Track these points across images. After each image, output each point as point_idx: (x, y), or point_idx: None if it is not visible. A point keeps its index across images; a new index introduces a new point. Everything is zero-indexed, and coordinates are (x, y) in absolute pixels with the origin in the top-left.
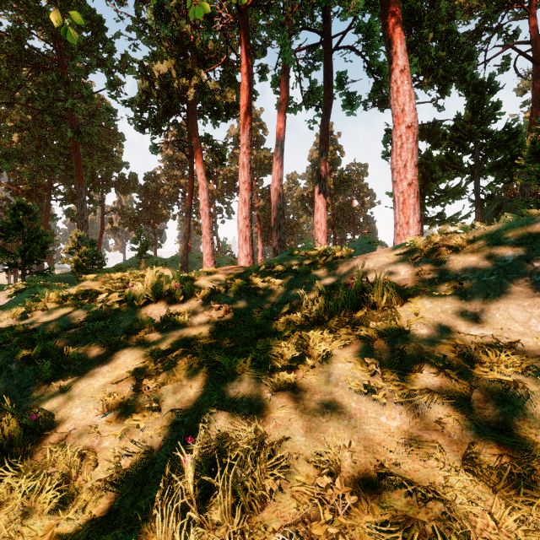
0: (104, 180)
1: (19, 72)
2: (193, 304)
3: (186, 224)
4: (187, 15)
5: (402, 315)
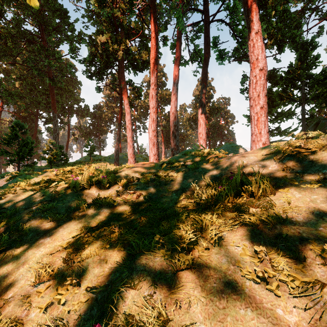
0: (69, 109)
1: (18, 44)
2: (115, 189)
3: (117, 136)
4: (118, 6)
5: (277, 202)
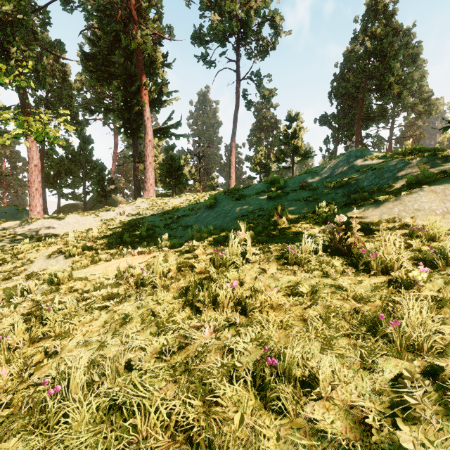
0: None
1: None
2: None
3: None
4: None
5: (18, 234)
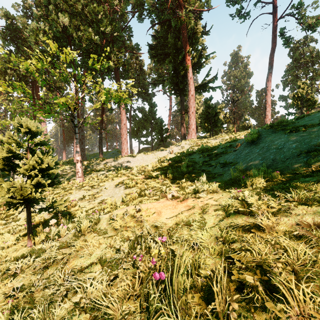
0: None
1: None
2: None
3: None
4: None
5: (111, 167)
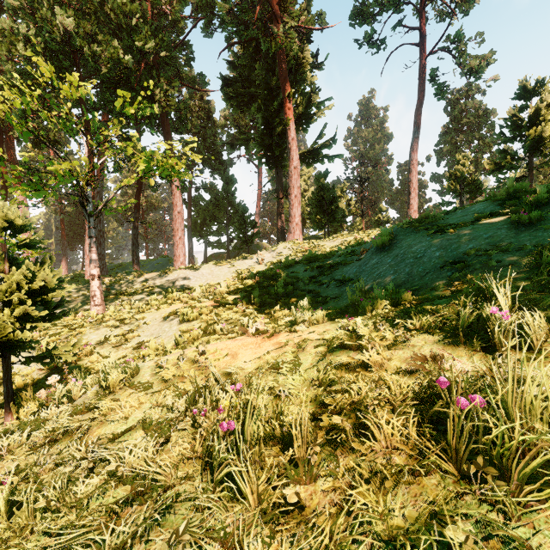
0: None
1: None
2: None
3: None
4: None
5: (155, 287)
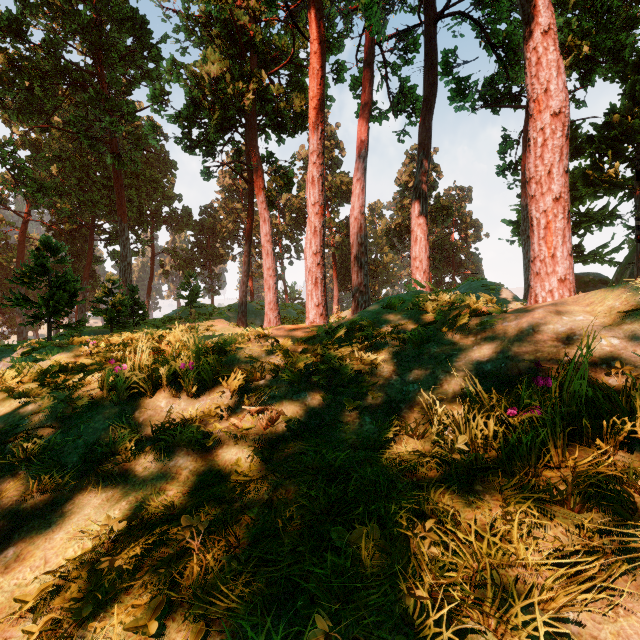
0: (153, 216)
1: (55, 91)
2: (215, 398)
3: (244, 266)
4: (245, 6)
5: None
